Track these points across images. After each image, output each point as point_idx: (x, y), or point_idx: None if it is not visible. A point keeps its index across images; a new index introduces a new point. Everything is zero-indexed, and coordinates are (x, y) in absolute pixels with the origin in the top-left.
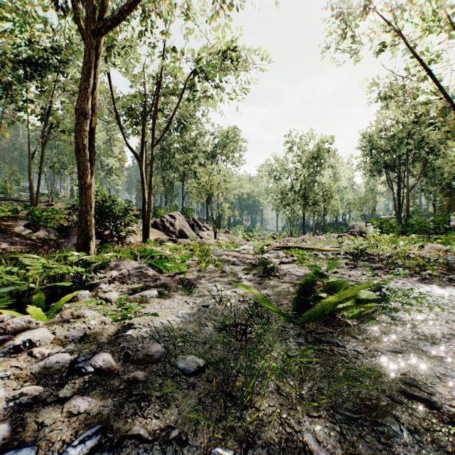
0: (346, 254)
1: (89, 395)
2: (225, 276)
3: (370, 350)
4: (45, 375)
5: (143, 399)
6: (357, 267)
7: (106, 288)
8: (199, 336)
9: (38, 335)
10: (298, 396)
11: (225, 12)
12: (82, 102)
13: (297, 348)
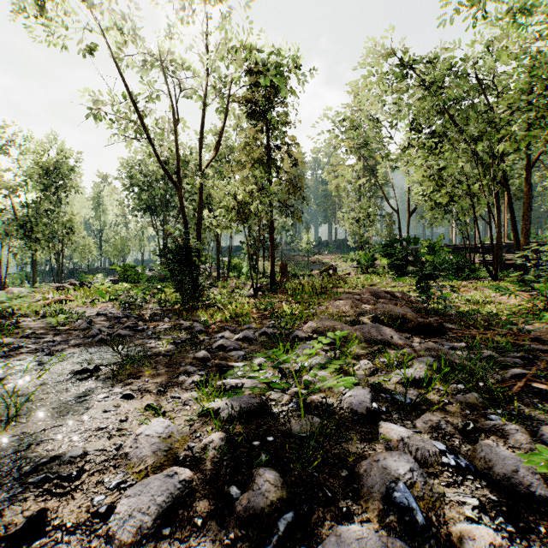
0: None
1: None
2: None
3: None
4: None
5: None
6: None
7: None
8: None
9: None
10: None
11: None
12: None
13: None
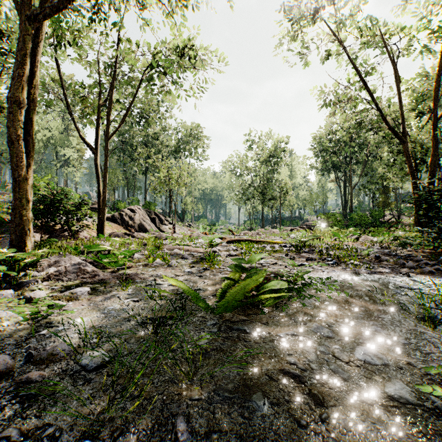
0: (291, 246)
1: None
2: (170, 270)
3: (272, 335)
4: None
5: (29, 400)
6: (296, 258)
7: (36, 286)
8: (117, 331)
9: None
10: (189, 382)
11: (180, 11)
12: (16, 89)
13: (208, 336)
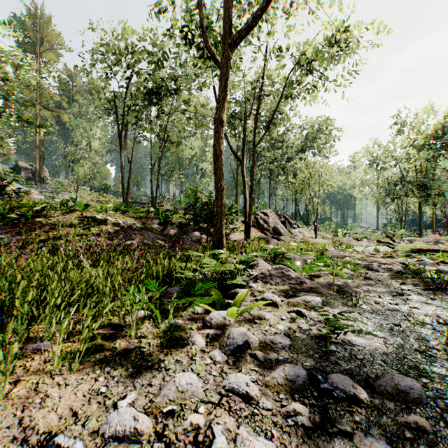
0: None
1: (374, 435)
2: (374, 284)
3: None
4: (292, 388)
5: None
6: None
7: (256, 287)
8: (438, 372)
9: (250, 336)
10: None
11: None
12: (220, 111)
13: None
